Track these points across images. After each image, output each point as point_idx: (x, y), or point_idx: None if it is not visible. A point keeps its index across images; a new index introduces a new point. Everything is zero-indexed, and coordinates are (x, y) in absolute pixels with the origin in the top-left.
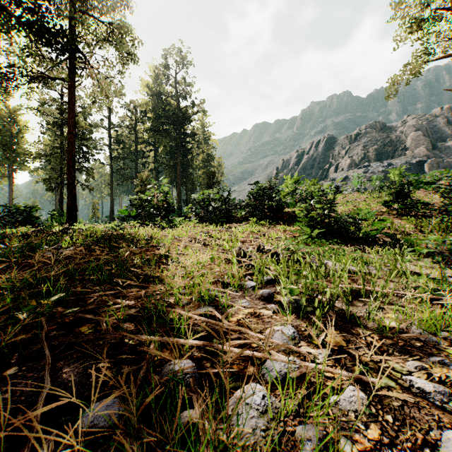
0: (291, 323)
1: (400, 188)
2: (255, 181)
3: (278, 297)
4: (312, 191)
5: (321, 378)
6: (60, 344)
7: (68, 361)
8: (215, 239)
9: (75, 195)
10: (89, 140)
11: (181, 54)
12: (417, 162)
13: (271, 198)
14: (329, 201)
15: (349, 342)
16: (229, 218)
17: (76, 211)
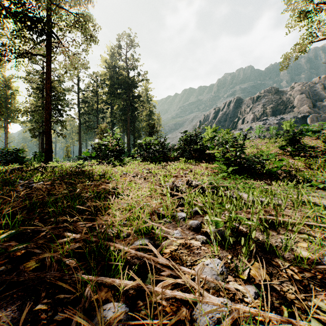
0: (218, 255)
1: (293, 136)
2: (184, 131)
3: (205, 227)
4: (227, 138)
5: (252, 323)
6: (2, 283)
7: (7, 303)
8: (154, 174)
9: (51, 141)
10: (62, 101)
11: (130, 38)
12: (301, 117)
13: (196, 143)
14: (241, 145)
15: (272, 276)
16: (165, 158)
17: (52, 153)
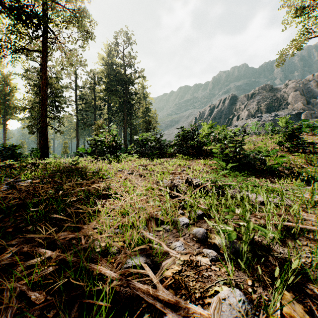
0: (234, 279)
1: (292, 132)
2: (181, 127)
3: (212, 237)
4: (226, 134)
5: None
6: None
7: None
8: (151, 171)
9: (47, 137)
10: (60, 97)
11: (127, 36)
12: (296, 113)
13: (193, 139)
14: (240, 141)
15: (313, 316)
16: (162, 154)
17: (48, 149)
